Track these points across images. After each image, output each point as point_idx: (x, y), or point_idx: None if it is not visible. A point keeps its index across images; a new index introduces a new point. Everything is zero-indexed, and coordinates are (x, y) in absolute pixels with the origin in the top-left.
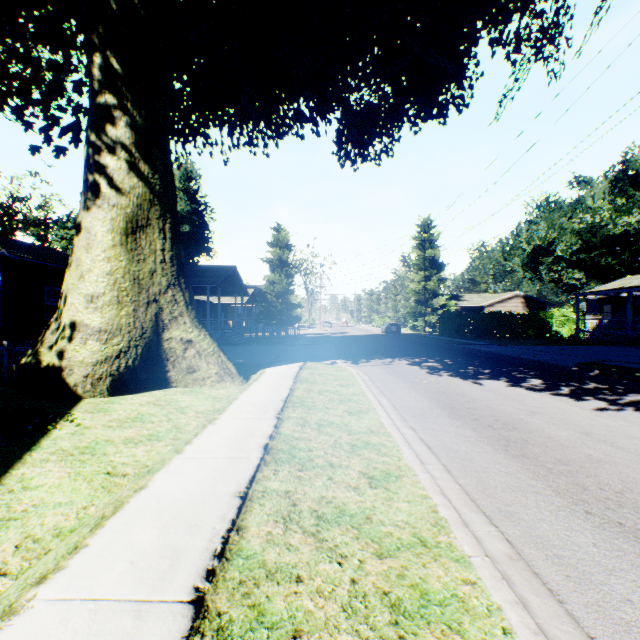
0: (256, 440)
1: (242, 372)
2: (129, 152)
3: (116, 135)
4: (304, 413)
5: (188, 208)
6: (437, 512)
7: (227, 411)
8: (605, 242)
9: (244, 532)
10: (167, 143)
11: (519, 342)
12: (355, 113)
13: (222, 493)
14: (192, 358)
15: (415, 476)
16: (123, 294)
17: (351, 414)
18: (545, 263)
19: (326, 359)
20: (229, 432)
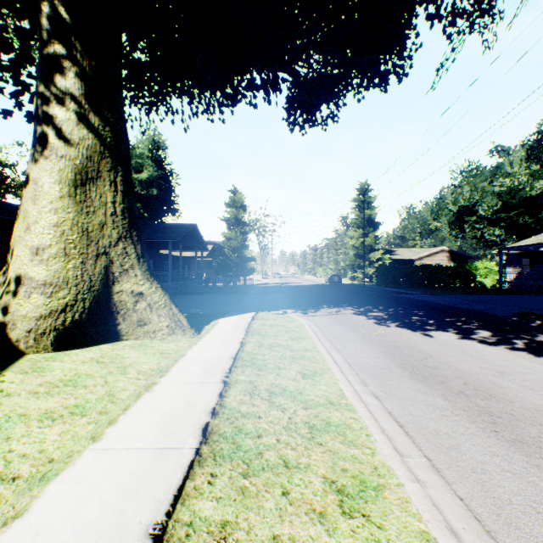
0: (195, 417)
1: (196, 322)
2: (78, 103)
3: (65, 86)
4: (254, 375)
5: (156, 174)
6: None
7: (170, 372)
8: (522, 203)
9: None
10: (119, 97)
11: (449, 291)
12: (304, 76)
13: (129, 528)
14: (143, 311)
15: (401, 488)
16: (70, 246)
17: (305, 377)
18: (469, 222)
19: (277, 309)
20: (165, 404)
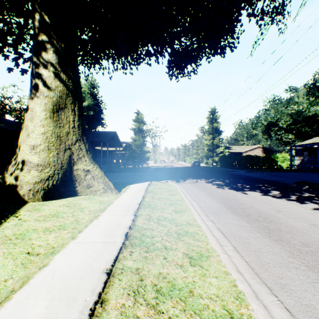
0: (121, 230)
1: (117, 187)
2: (55, 67)
3: (48, 58)
4: (150, 212)
5: (92, 102)
6: (236, 286)
7: (106, 210)
8: (304, 119)
9: (106, 305)
10: (76, 63)
11: (261, 170)
12: (178, 49)
13: (95, 270)
14: (89, 180)
15: (218, 256)
16: (51, 145)
17: (176, 212)
18: (273, 130)
19: (162, 180)
20: (106, 224)
